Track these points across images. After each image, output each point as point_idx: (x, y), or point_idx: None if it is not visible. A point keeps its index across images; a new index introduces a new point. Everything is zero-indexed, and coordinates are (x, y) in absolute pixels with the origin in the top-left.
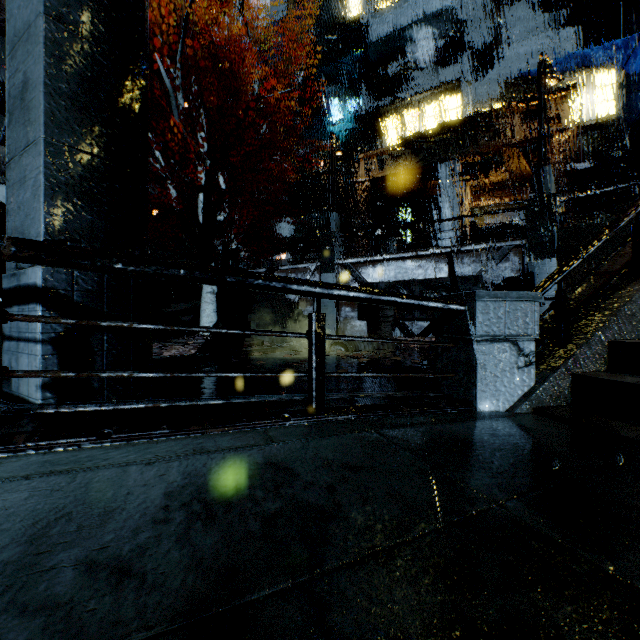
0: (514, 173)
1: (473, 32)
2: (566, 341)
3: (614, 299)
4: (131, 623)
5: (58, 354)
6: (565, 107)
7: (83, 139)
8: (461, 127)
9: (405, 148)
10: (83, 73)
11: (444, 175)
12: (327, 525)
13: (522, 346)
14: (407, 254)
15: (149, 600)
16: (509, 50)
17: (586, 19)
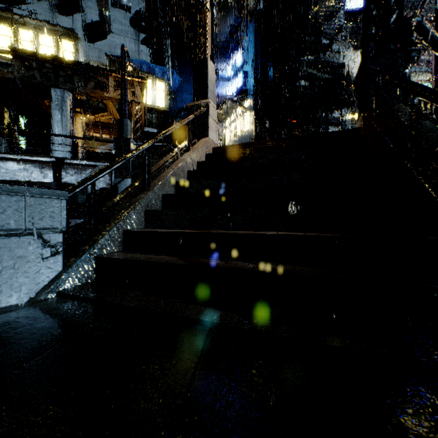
0: (112, 119)
1: (84, 4)
2: (95, 232)
3: (131, 202)
4: None
5: None
6: (139, 89)
7: None
8: (70, 66)
9: (12, 57)
10: None
11: (54, 98)
12: None
13: (48, 238)
14: (9, 155)
15: None
16: (110, 35)
17: (152, 47)
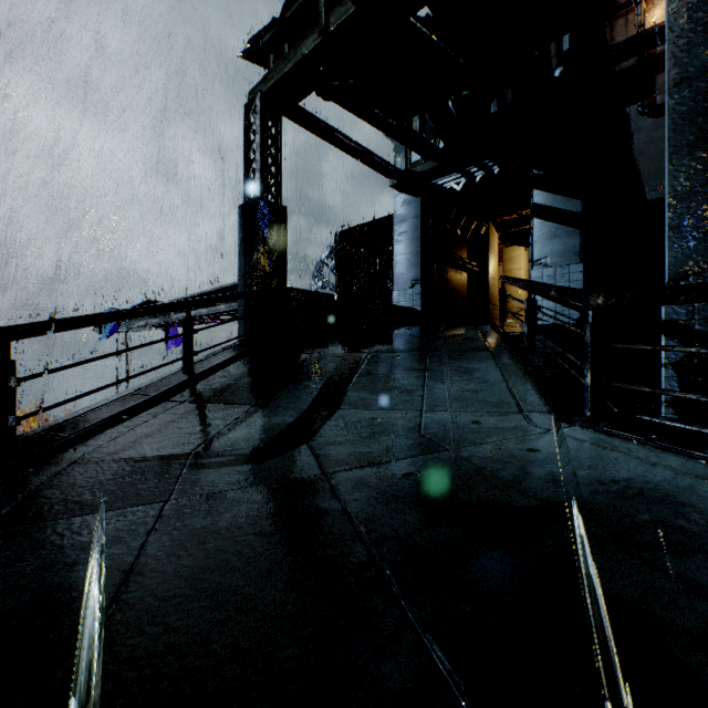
0: None
1: None
2: None
3: None
4: (532, 490)
5: (678, 377)
6: None
7: (706, 173)
8: None
9: None
10: (706, 109)
11: None
12: (699, 556)
13: None
14: None
15: (546, 491)
16: None
17: None
